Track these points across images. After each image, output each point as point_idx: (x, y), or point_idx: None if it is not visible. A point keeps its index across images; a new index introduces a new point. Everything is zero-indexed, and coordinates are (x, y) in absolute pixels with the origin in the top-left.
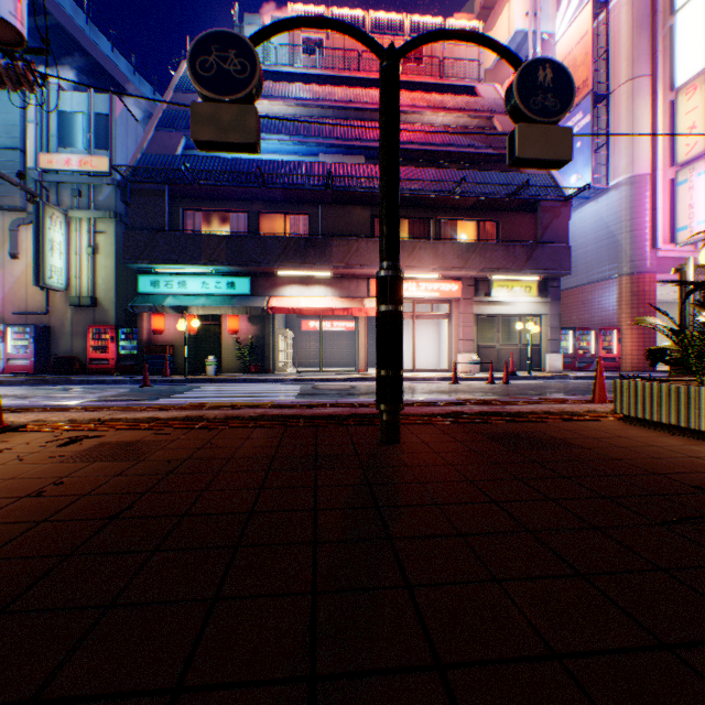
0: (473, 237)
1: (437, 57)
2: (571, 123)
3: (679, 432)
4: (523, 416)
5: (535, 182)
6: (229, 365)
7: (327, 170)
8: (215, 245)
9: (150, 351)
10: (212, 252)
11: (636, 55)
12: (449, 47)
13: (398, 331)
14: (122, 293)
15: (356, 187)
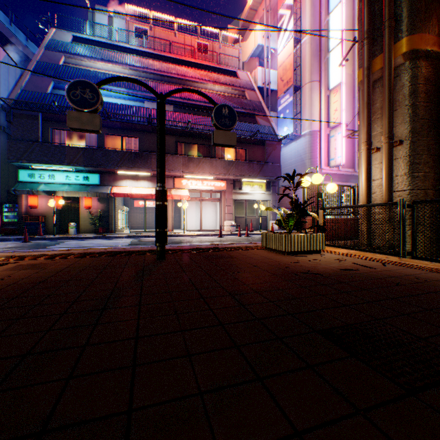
0: (233, 157)
1: (216, 52)
2: (284, 99)
3: (277, 252)
4: (227, 249)
5: (265, 130)
6: (85, 228)
7: (149, 112)
8: (75, 153)
9: (27, 220)
10: (73, 158)
11: (312, 70)
12: (223, 47)
13: (164, 212)
14: (5, 180)
15: (166, 125)
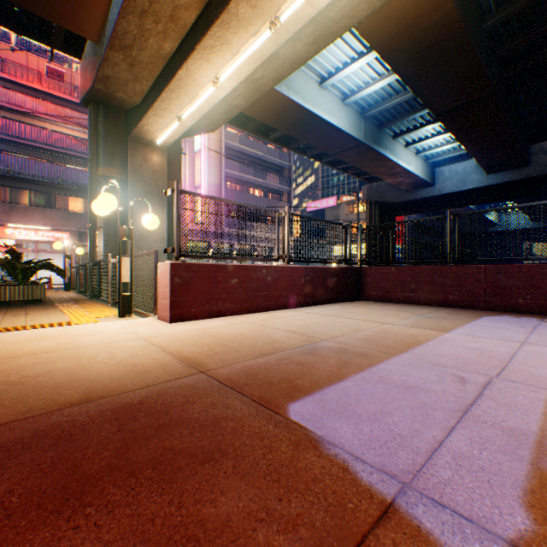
0: (85, 206)
1: (78, 82)
2: None
3: None
4: None
5: None
6: None
7: None
8: None
9: None
10: None
11: None
12: None
13: None
14: None
15: None
